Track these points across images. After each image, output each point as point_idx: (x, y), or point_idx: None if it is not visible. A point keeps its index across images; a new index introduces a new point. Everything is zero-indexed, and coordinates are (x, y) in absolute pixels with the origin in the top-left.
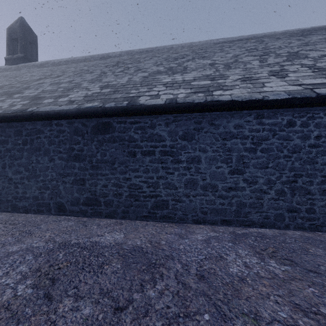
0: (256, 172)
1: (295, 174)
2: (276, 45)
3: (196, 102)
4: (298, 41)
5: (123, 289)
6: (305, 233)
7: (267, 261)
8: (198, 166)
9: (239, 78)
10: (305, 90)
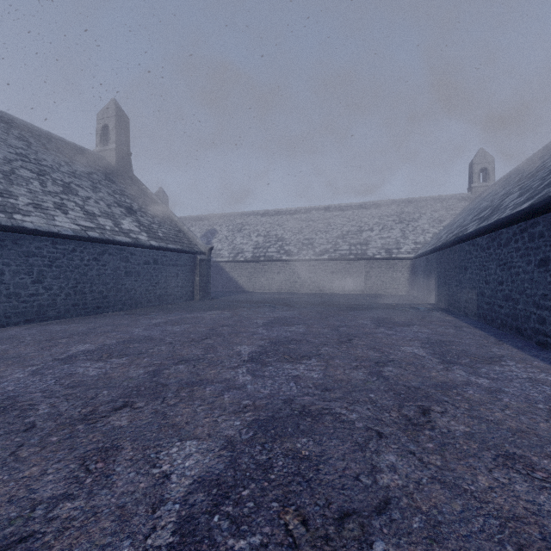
0: (53, 282)
1: (77, 282)
2: (48, 161)
3: (5, 224)
4: (67, 166)
5: (10, 342)
6: (83, 317)
7: (71, 325)
8: (3, 278)
9: (30, 203)
10: (82, 231)
